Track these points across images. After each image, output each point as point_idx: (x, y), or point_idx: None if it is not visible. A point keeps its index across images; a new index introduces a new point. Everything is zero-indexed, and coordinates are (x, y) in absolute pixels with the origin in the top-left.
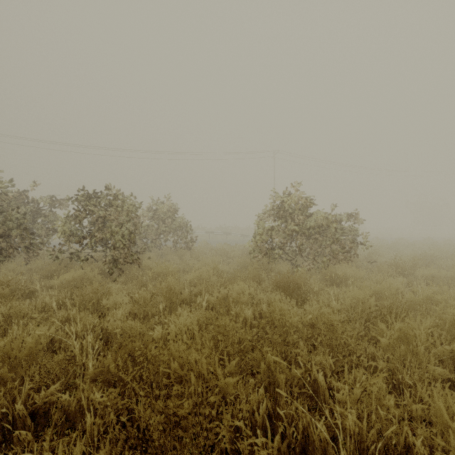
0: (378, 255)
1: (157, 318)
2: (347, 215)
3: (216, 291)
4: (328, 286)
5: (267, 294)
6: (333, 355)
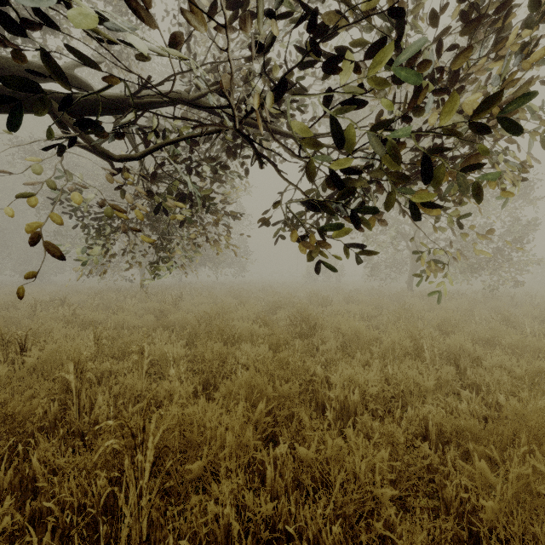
0: None
1: None
2: None
3: None
4: None
5: None
6: None
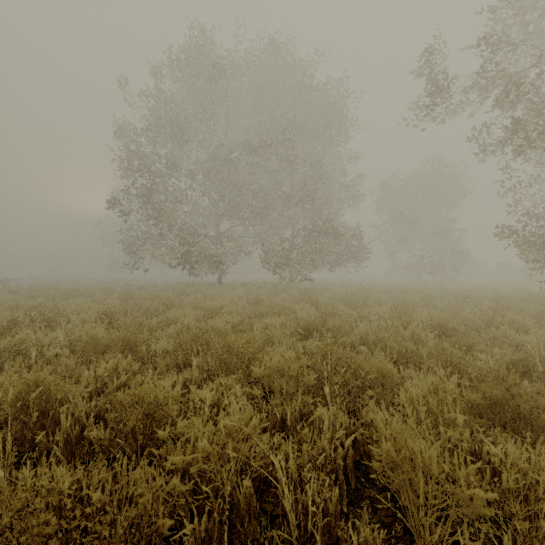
0: None
1: None
2: None
3: None
4: None
5: None
6: None
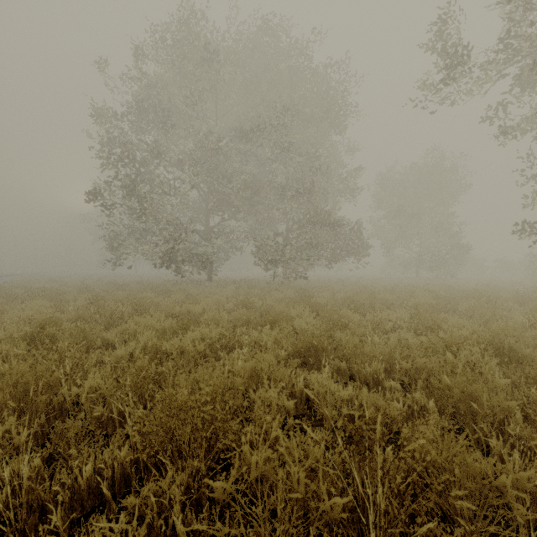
0: None
1: None
2: None
3: None
4: None
5: None
6: None
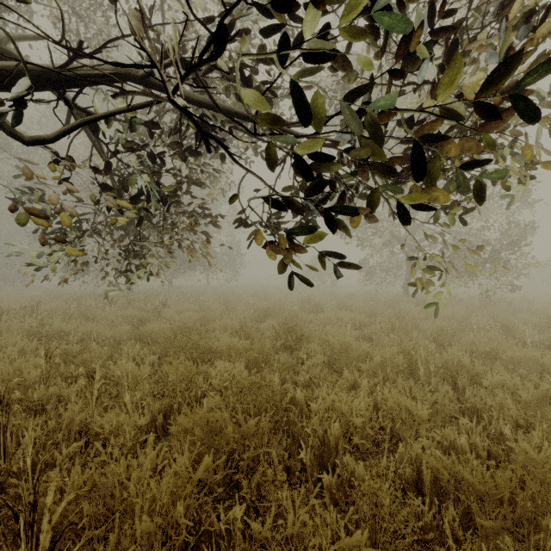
0: None
1: None
2: None
3: None
4: None
5: None
6: None
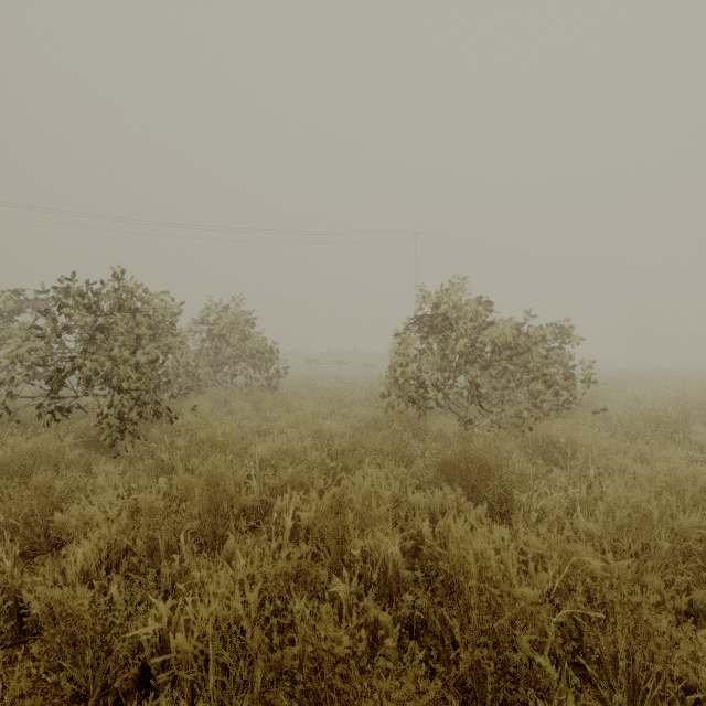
0: (606, 400)
1: (178, 557)
2: (554, 330)
3: (315, 497)
4: (542, 466)
5: (428, 493)
6: (636, 700)
